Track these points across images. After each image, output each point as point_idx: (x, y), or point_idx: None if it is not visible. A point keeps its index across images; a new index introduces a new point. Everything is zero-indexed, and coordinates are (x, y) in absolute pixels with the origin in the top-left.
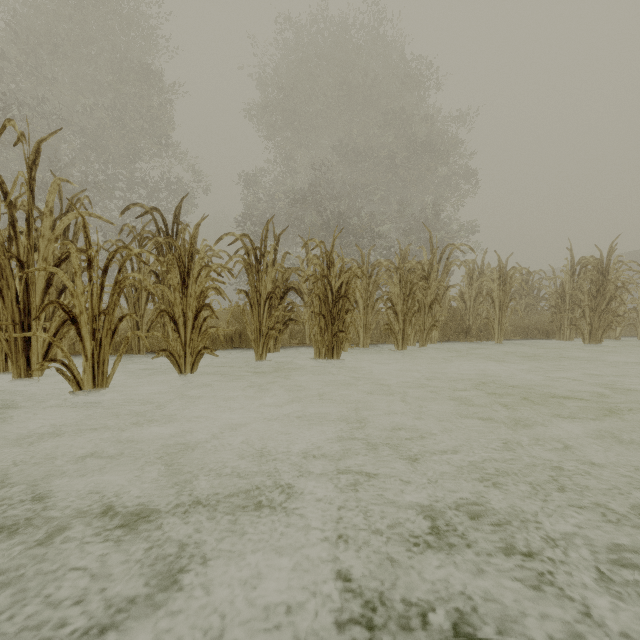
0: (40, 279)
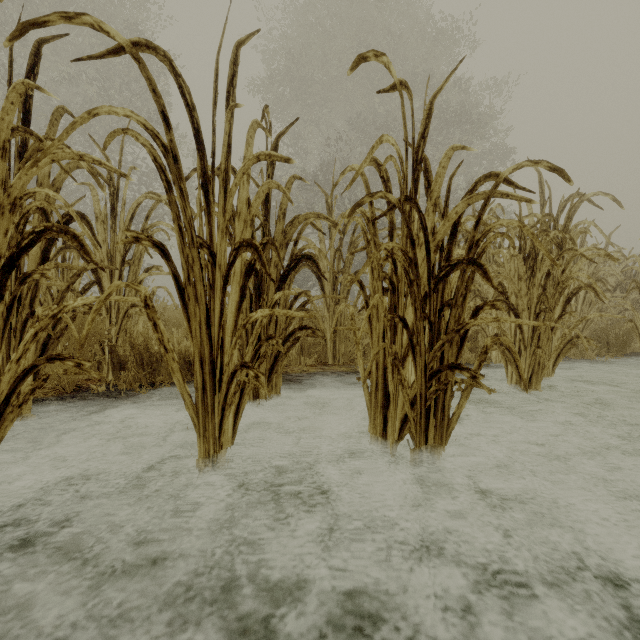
0: None
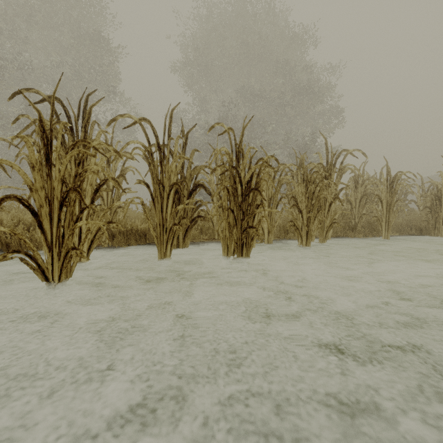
0: None
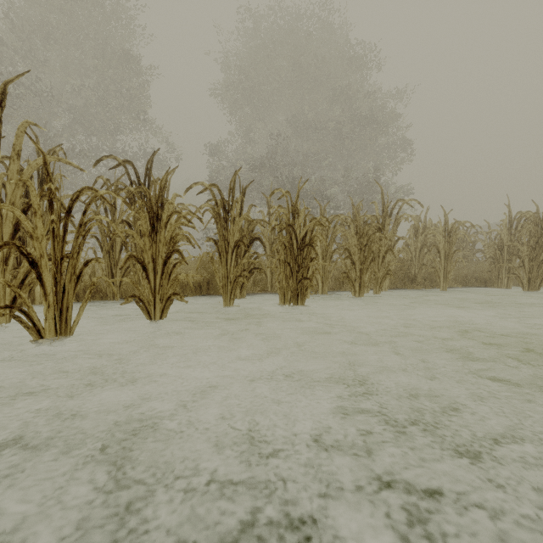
0: (7, 224)
